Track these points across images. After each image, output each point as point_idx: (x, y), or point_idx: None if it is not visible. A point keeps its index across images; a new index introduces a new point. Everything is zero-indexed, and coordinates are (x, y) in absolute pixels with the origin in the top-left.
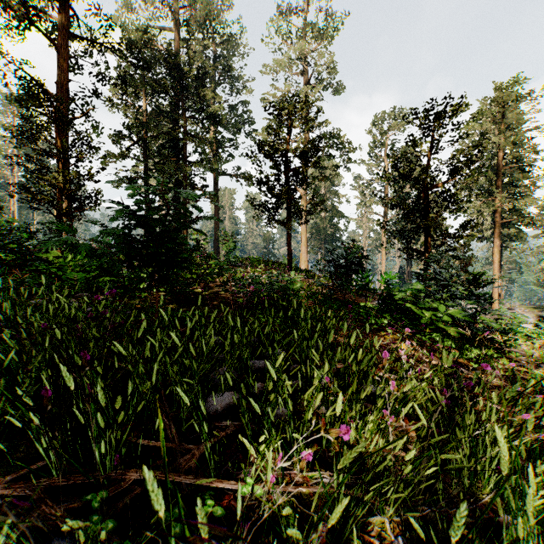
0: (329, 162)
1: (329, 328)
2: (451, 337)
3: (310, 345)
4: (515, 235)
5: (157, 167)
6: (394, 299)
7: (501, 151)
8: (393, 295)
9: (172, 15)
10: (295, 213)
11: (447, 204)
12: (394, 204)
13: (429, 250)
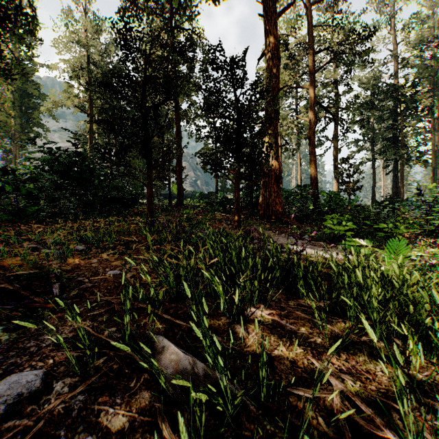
0: None
1: None
2: None
3: None
4: None
5: (381, 155)
6: None
7: None
8: None
9: (392, 56)
10: None
11: None
12: None
13: None
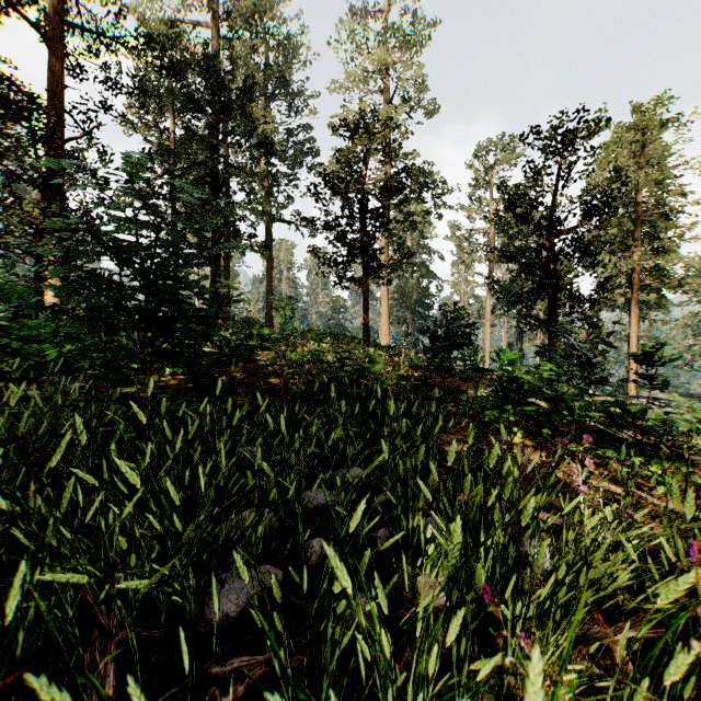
0: (417, 207)
1: (433, 431)
2: (607, 441)
3: (408, 464)
4: (656, 303)
5: (189, 208)
6: (520, 385)
7: (640, 193)
8: (520, 379)
9: (210, 6)
10: (374, 270)
11: (580, 256)
12: (509, 256)
13: (555, 318)
